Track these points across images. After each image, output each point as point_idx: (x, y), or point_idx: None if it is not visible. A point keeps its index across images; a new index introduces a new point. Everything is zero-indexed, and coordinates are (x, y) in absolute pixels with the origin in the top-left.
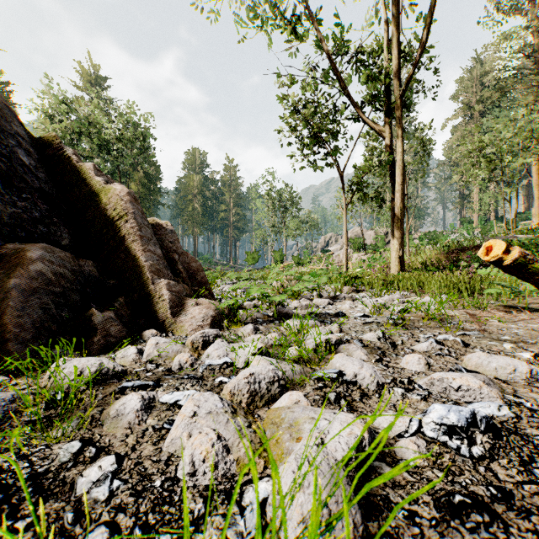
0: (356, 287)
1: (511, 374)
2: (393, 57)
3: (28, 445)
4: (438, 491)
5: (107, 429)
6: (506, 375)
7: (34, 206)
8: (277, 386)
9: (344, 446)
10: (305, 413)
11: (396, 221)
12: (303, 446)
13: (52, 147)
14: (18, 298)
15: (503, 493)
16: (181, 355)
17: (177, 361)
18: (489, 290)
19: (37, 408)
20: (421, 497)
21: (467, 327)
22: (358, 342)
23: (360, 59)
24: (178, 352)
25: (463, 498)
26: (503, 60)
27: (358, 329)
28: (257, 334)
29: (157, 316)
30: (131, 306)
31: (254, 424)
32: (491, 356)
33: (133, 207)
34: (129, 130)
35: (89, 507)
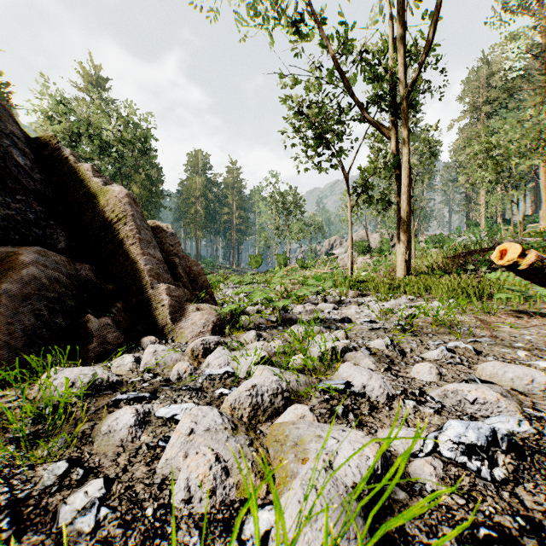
0: (362, 291)
1: (528, 385)
2: (399, 56)
3: (10, 466)
4: (459, 521)
5: (97, 446)
6: (523, 386)
7: (29, 208)
8: (281, 398)
9: (355, 470)
10: (311, 430)
11: (402, 224)
12: (310, 470)
13: (49, 148)
14: (10, 304)
15: (531, 524)
16: (180, 364)
17: (175, 371)
18: (499, 294)
19: (22, 424)
20: (441, 528)
21: (478, 333)
22: (365, 349)
23: (366, 59)
24: (178, 360)
25: (489, 532)
26: (510, 60)
27: (365, 336)
28: (260, 341)
29: (156, 322)
30: (130, 312)
31: (256, 442)
32: (506, 366)
33: (132, 209)
34: (130, 131)
35: (72, 540)
